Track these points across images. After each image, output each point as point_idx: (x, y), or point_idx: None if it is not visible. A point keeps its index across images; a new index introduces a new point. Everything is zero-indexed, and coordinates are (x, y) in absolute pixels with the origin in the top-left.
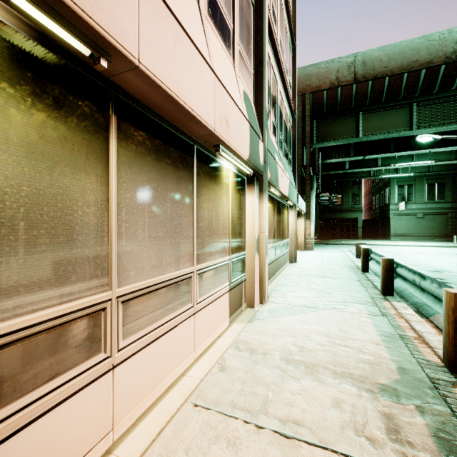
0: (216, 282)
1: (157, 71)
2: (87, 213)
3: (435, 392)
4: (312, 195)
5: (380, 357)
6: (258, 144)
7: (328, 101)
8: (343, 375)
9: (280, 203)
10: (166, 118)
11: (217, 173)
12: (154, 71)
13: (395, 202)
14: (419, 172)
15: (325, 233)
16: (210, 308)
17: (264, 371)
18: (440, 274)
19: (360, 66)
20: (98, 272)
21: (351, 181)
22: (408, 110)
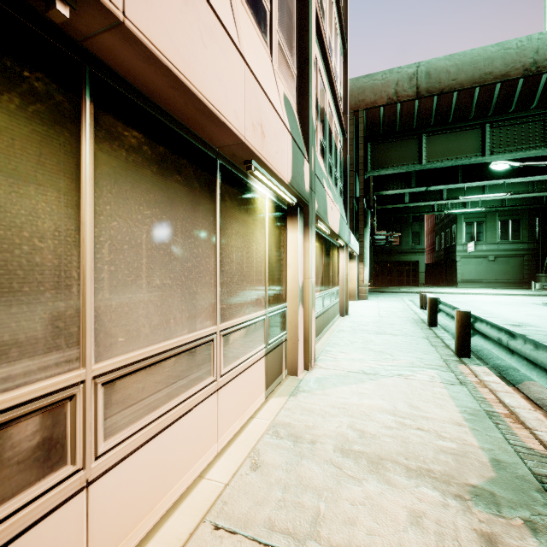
0: (248, 345)
1: (156, 37)
2: (40, 248)
3: (545, 497)
4: (366, 233)
5: (466, 444)
6: (303, 165)
7: (386, 119)
8: (420, 473)
9: (329, 242)
10: (174, 117)
11: (249, 199)
12: (151, 35)
13: (463, 242)
14: (491, 207)
15: (380, 279)
16: (239, 381)
17: (313, 469)
18: (521, 329)
19: (423, 78)
20: (61, 341)
21: (411, 216)
22: (479, 132)
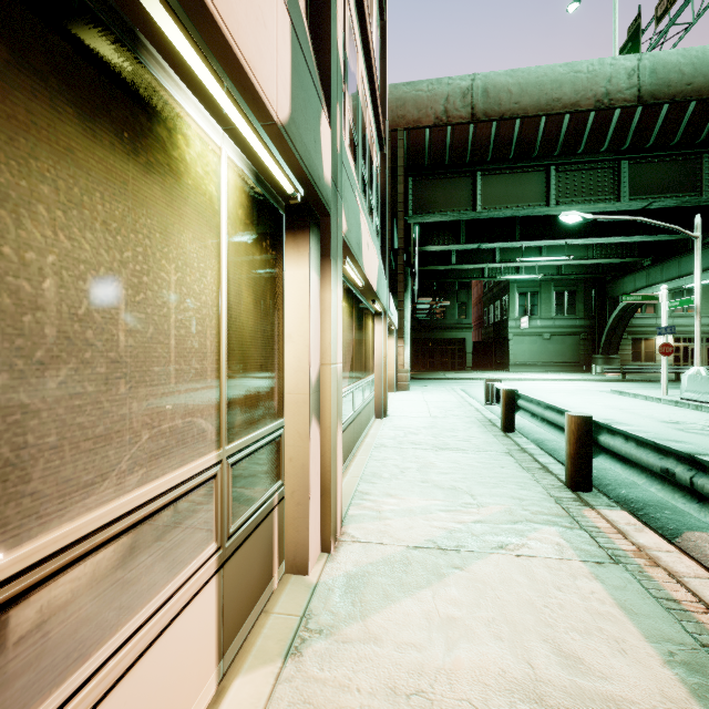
0: (141, 582)
1: None
2: None
3: None
4: (406, 299)
5: None
6: (319, 119)
7: (432, 146)
8: None
9: (362, 304)
10: None
11: (146, 120)
12: None
13: (516, 316)
14: (546, 274)
15: (420, 362)
16: None
17: None
18: None
19: (480, 95)
20: None
21: (457, 283)
22: (543, 175)
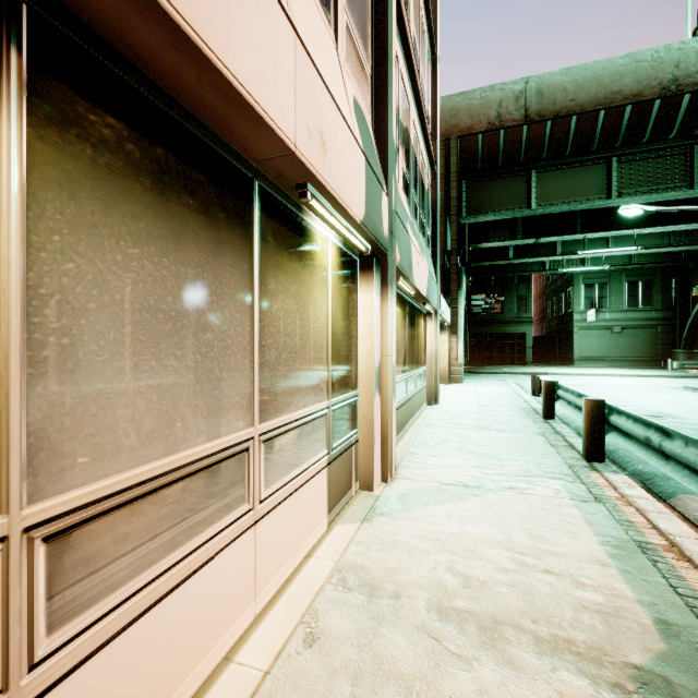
0: (302, 452)
1: None
2: None
3: None
4: (460, 297)
5: (616, 595)
6: (381, 199)
7: (485, 150)
8: (557, 647)
9: (414, 307)
10: (183, 106)
11: (304, 243)
12: None
13: (581, 309)
14: (616, 265)
15: (477, 357)
16: (289, 505)
17: (397, 642)
18: (662, 421)
19: (533, 97)
20: None
21: (516, 277)
22: (604, 168)
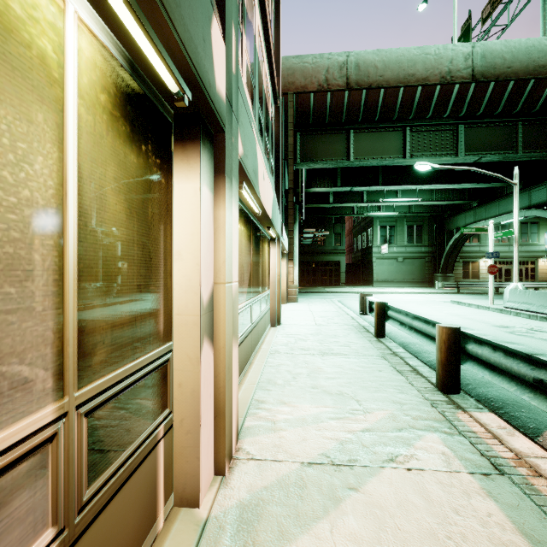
0: None
1: None
2: None
3: None
4: (295, 230)
5: None
6: (210, 21)
7: (316, 108)
8: None
9: (259, 230)
10: None
11: None
12: None
13: (378, 244)
14: (401, 212)
15: (305, 279)
16: None
17: None
18: None
19: (353, 69)
20: None
21: (334, 218)
22: (401, 134)
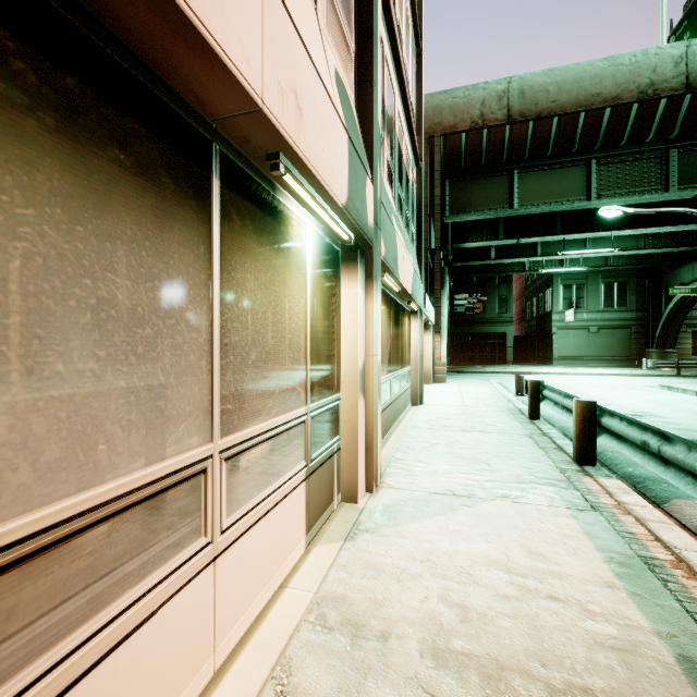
0: (276, 467)
1: None
2: None
3: None
4: (443, 296)
5: (631, 626)
6: (365, 184)
7: (469, 149)
8: None
9: (399, 305)
10: (109, 29)
11: (277, 226)
12: None
13: (560, 310)
14: (593, 266)
15: (459, 356)
16: (259, 531)
17: None
18: (644, 420)
19: (516, 97)
20: None
21: (498, 277)
22: (584, 170)
